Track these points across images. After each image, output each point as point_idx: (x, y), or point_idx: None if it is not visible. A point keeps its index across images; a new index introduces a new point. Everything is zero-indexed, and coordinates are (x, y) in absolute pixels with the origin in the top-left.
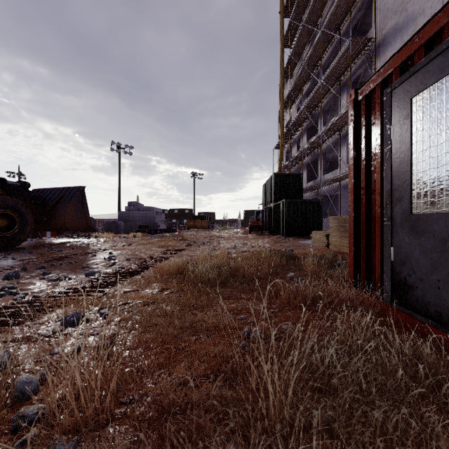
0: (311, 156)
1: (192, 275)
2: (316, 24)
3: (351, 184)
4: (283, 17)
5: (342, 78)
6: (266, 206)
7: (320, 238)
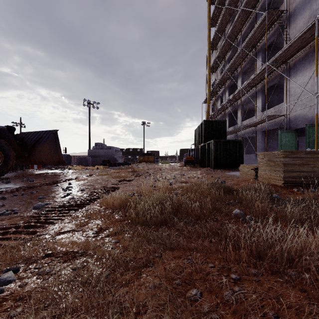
0: (231, 107)
1: (133, 213)
2: (235, 6)
3: None
4: (210, 4)
5: (258, 46)
6: (197, 145)
7: (248, 171)
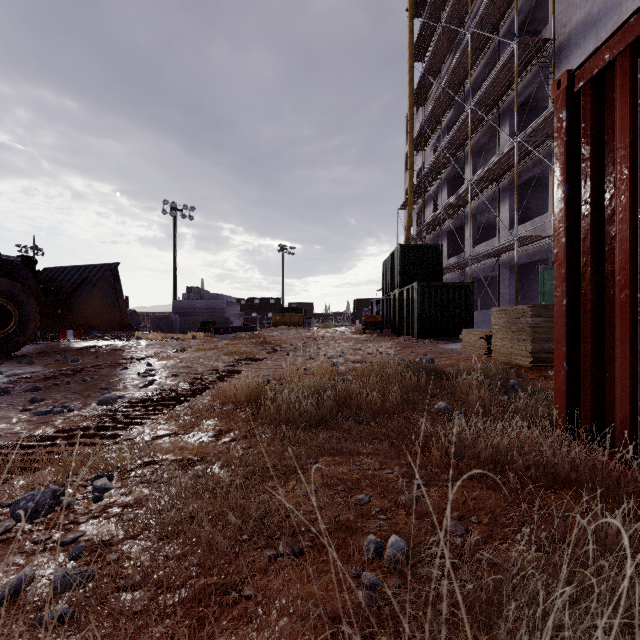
0: (453, 219)
1: (272, 406)
2: (461, 25)
3: (559, 247)
4: (413, 17)
5: (502, 102)
6: (387, 293)
7: (477, 342)
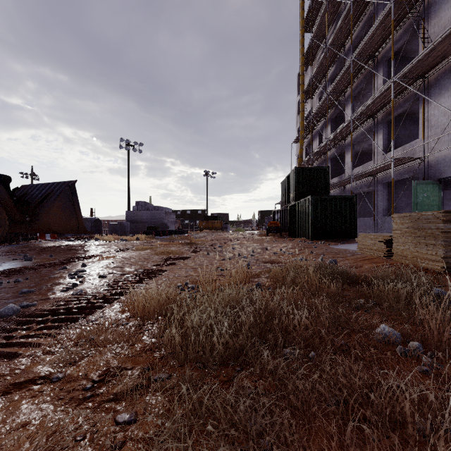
0: (336, 148)
1: (177, 335)
2: None
3: None
4: None
5: (377, 55)
6: (285, 205)
7: (374, 245)
